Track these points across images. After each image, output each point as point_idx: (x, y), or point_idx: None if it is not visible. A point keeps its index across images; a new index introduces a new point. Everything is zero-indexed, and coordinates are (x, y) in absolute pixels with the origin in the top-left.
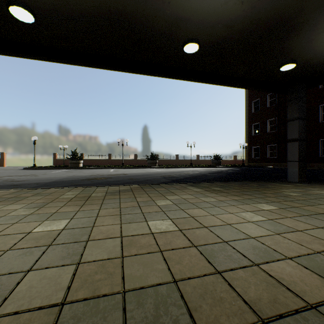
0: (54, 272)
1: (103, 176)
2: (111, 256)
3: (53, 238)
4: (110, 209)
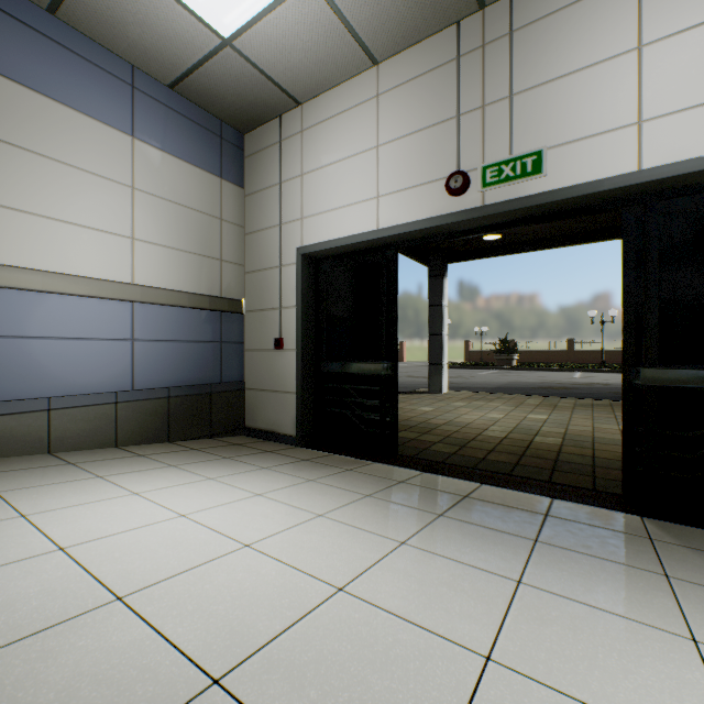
0: (554, 428)
1: (563, 386)
2: (585, 430)
3: (544, 421)
4: (581, 415)
